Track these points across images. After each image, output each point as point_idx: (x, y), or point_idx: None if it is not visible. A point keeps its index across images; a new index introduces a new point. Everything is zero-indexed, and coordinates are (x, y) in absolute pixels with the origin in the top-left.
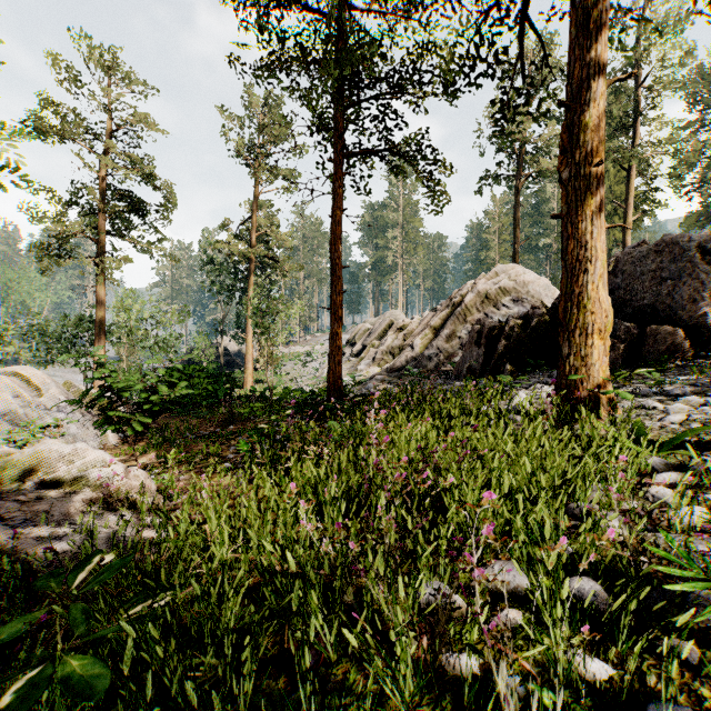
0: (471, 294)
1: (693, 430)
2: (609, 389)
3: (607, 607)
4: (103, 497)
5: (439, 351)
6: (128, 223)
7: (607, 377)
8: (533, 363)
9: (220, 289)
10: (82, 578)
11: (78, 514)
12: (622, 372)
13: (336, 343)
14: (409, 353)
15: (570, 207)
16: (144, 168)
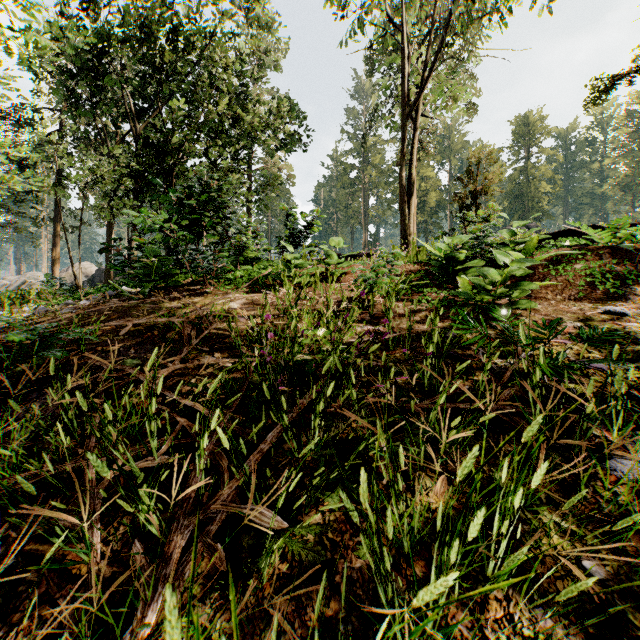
0: (66, 272)
1: None
2: None
3: None
4: None
5: None
6: None
7: None
8: None
9: None
10: None
11: None
12: None
13: None
14: None
15: (52, 264)
16: None
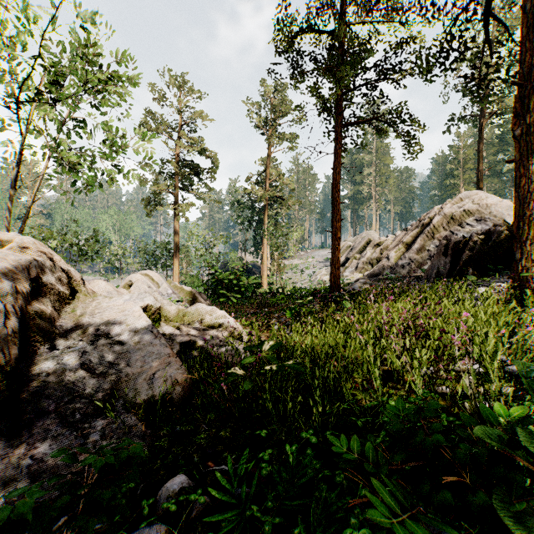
0: (438, 217)
1: None
2: None
3: None
4: (228, 333)
5: (410, 261)
6: (190, 181)
7: None
8: (493, 268)
9: (244, 220)
10: (264, 348)
11: (222, 339)
12: None
13: (336, 255)
14: (385, 263)
15: (521, 154)
16: (202, 145)
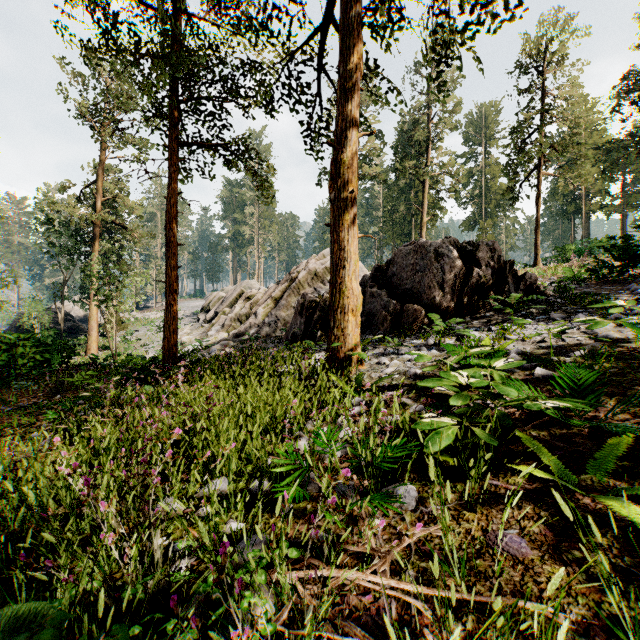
0: (304, 272)
1: (382, 378)
2: (358, 351)
3: (262, 492)
4: None
5: (277, 319)
6: None
7: (357, 343)
8: None
9: (59, 252)
10: None
11: None
12: (369, 339)
13: (171, 314)
14: (253, 321)
15: (335, 220)
16: None
